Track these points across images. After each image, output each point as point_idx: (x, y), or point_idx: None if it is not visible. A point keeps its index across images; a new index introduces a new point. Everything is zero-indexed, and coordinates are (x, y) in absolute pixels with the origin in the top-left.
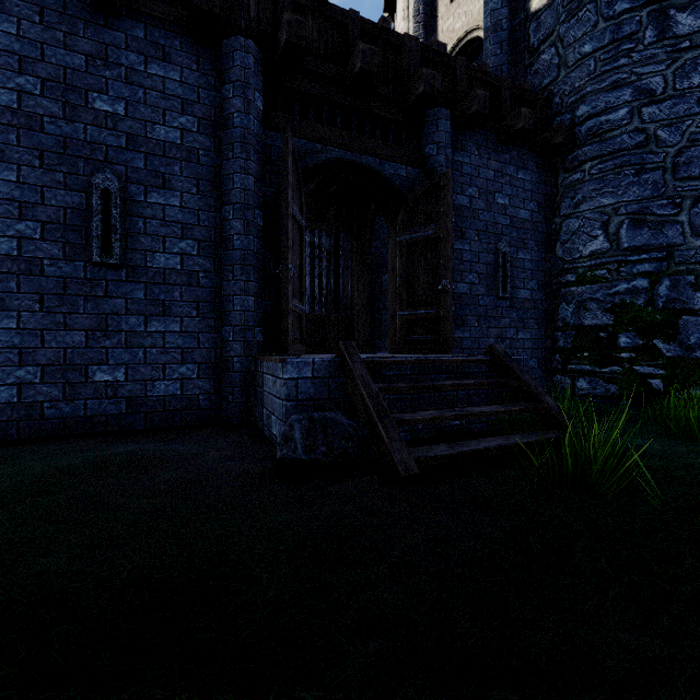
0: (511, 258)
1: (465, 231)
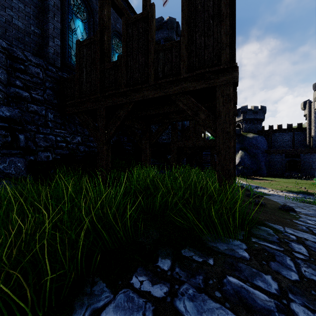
0: (312, 164)
1: (305, 162)
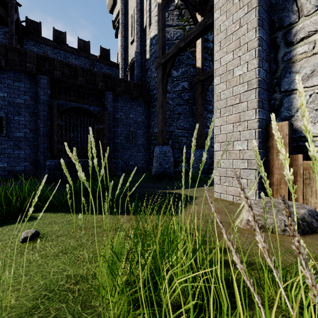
0: (135, 132)
1: (118, 125)
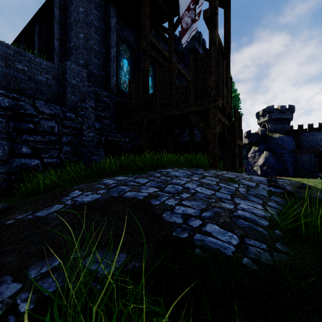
0: None
1: None
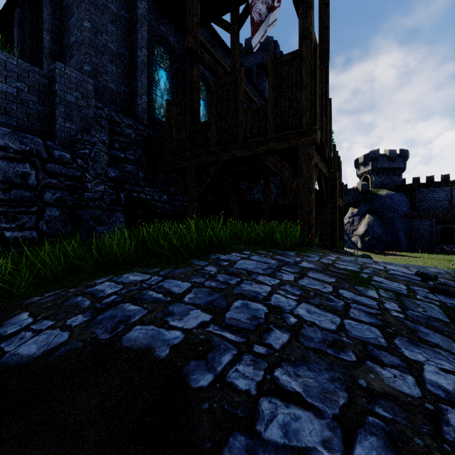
0: None
1: None
